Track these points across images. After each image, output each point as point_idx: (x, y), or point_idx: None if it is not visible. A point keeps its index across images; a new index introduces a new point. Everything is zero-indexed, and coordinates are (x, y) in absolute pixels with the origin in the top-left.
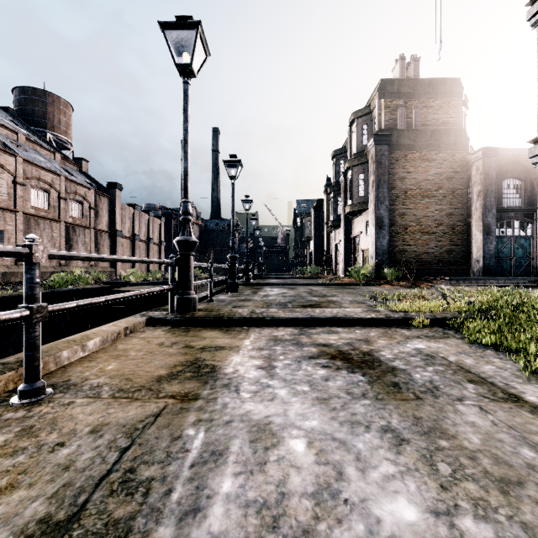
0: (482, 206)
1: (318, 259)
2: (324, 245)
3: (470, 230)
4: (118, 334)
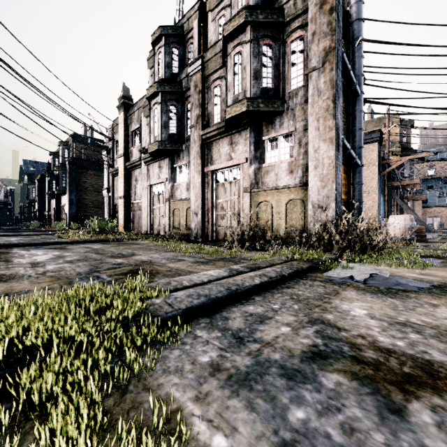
0: None
1: (41, 216)
2: (46, 208)
3: None
4: None
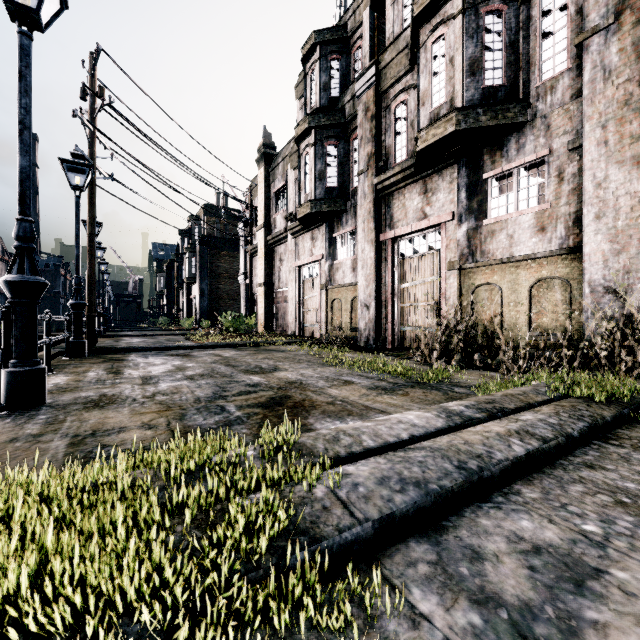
0: None
1: (170, 312)
2: (176, 301)
3: None
4: None
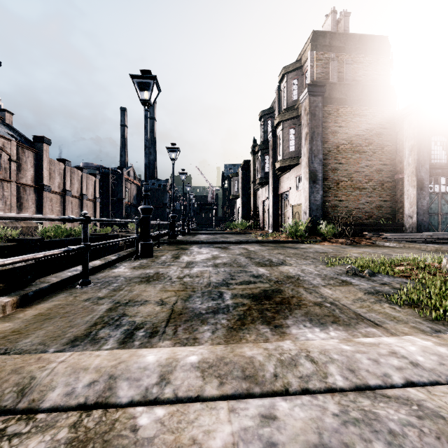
0: (416, 161)
1: (245, 215)
2: (251, 202)
3: (398, 186)
4: None
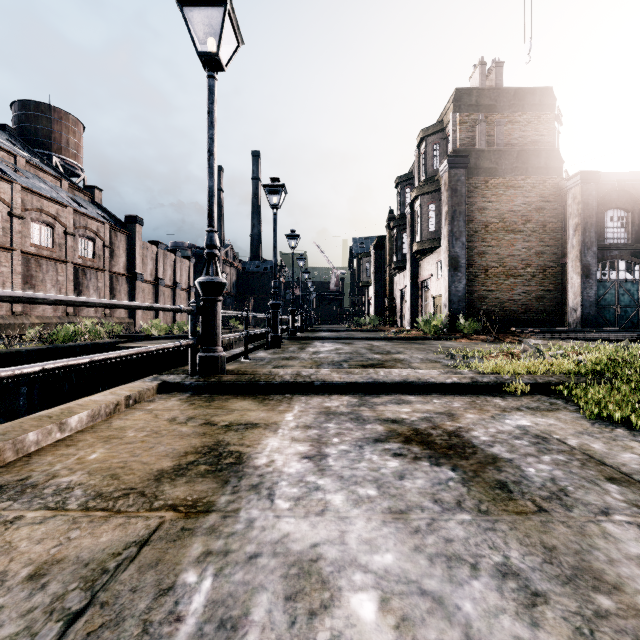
0: (581, 243)
1: (378, 308)
2: (387, 291)
3: (564, 273)
4: (115, 405)
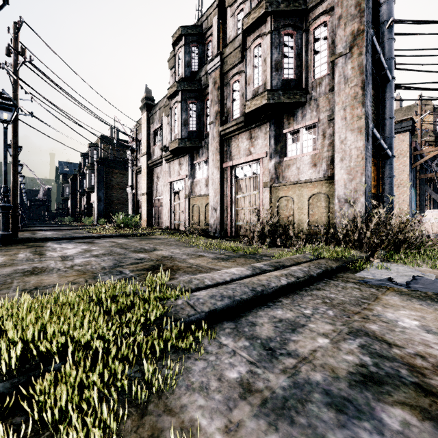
0: None
1: (74, 212)
2: (78, 204)
3: None
4: None
